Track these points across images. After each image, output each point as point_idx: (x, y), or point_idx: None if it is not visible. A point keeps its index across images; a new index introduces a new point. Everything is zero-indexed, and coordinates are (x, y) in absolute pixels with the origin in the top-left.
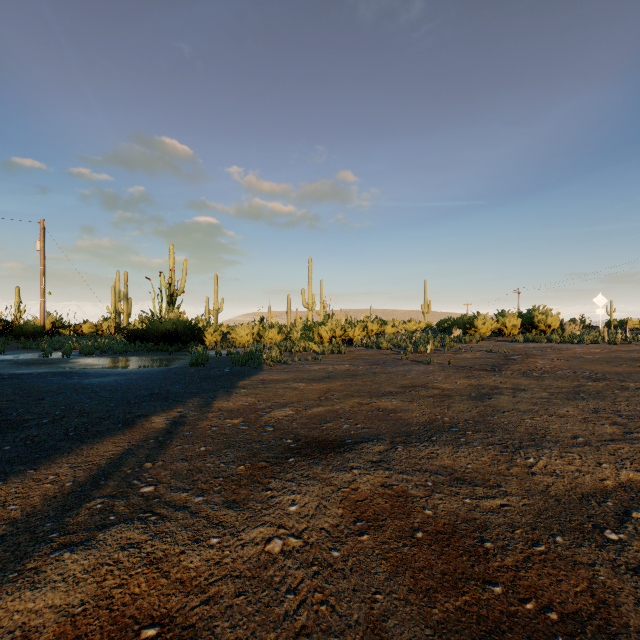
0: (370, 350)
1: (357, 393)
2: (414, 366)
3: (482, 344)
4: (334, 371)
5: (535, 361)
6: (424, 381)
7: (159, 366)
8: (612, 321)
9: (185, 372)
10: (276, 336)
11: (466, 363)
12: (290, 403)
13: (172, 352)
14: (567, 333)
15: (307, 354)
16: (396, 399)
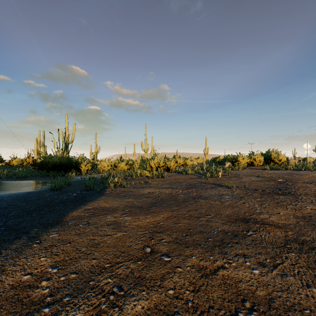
0: (181, 175)
1: (189, 236)
2: (220, 190)
3: (246, 171)
4: (160, 195)
5: (305, 185)
6: (246, 211)
7: (29, 190)
8: (298, 158)
9: (37, 197)
10: (125, 166)
11: (254, 186)
12: (97, 273)
13: (54, 177)
14: (293, 164)
15: (142, 178)
16: (250, 258)
